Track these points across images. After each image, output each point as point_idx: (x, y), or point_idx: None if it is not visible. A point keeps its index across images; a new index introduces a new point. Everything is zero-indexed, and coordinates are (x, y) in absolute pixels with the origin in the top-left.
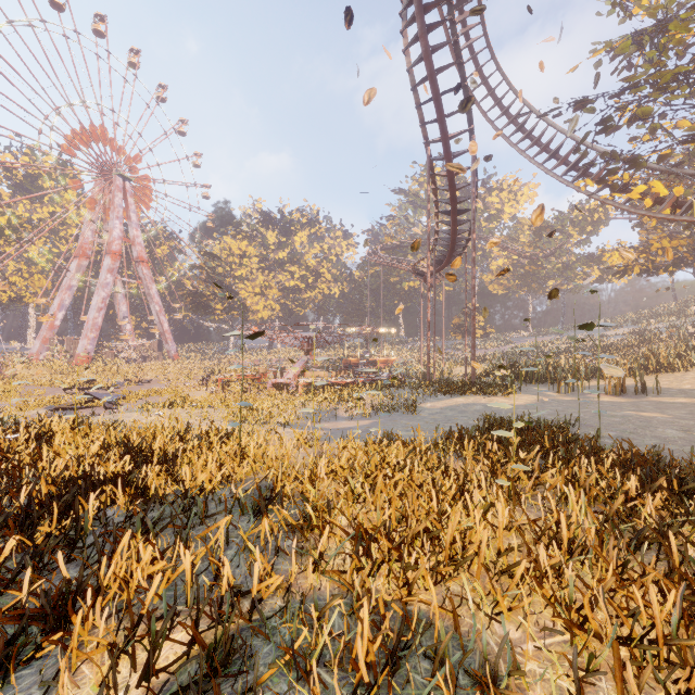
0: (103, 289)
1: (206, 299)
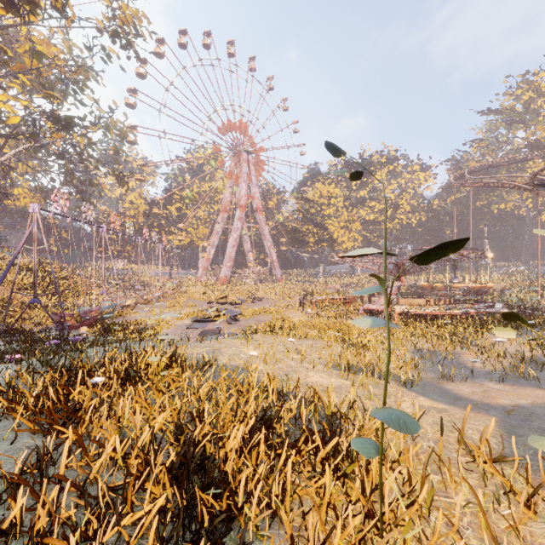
0: (235, 232)
1: (302, 234)
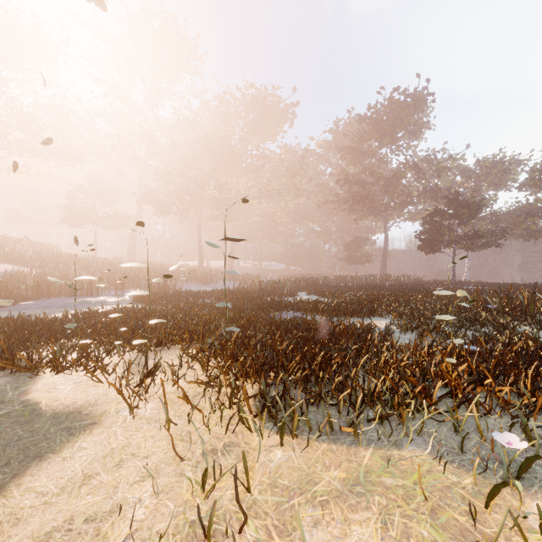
0: None
1: None
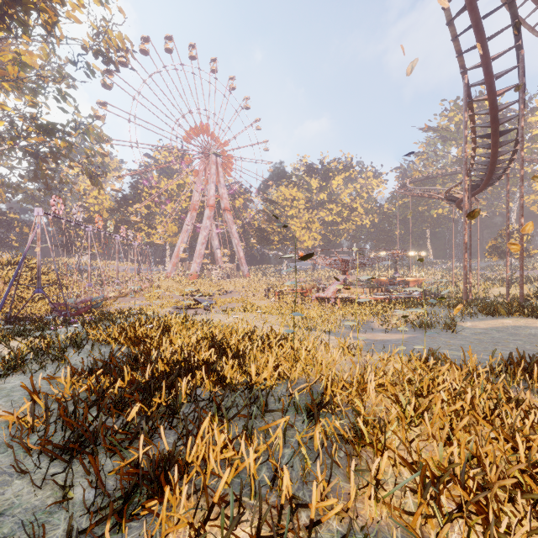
0: (204, 230)
1: (267, 233)
